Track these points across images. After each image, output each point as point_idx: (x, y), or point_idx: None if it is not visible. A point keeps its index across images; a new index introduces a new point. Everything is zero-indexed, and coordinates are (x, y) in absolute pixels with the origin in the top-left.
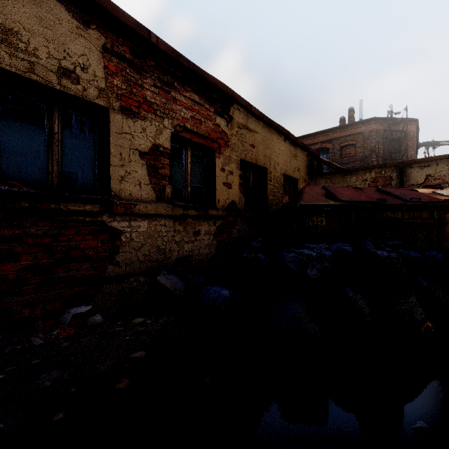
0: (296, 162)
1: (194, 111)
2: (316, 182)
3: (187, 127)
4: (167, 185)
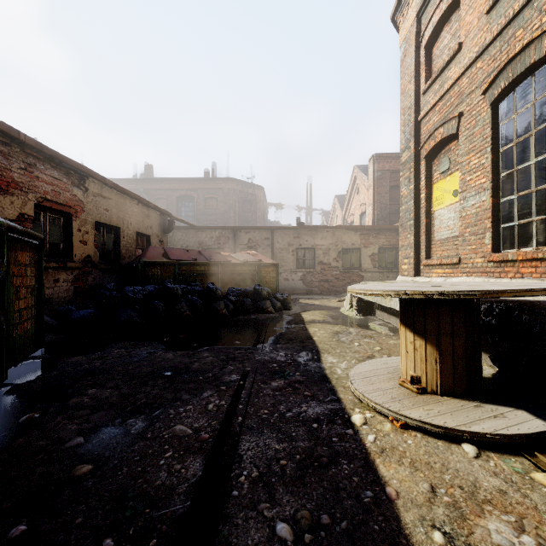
0: (149, 221)
1: (54, 185)
2: (174, 235)
3: (48, 198)
4: None
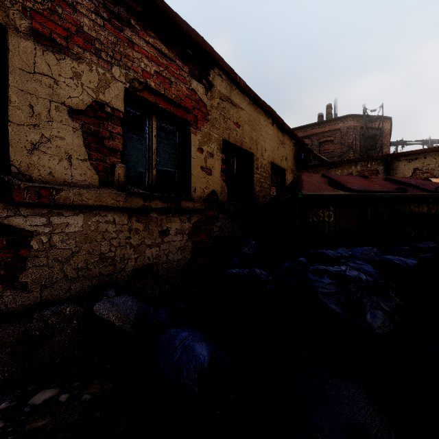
0: (284, 150)
1: (161, 65)
2: None
3: (150, 85)
4: (118, 164)
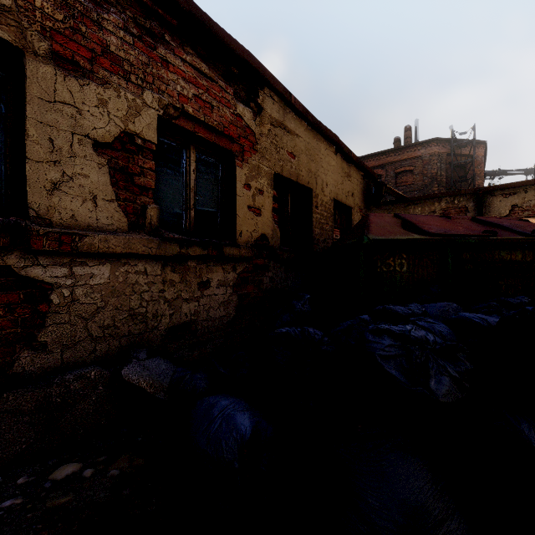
0: (349, 184)
1: (200, 87)
2: None
3: (188, 111)
4: (150, 204)
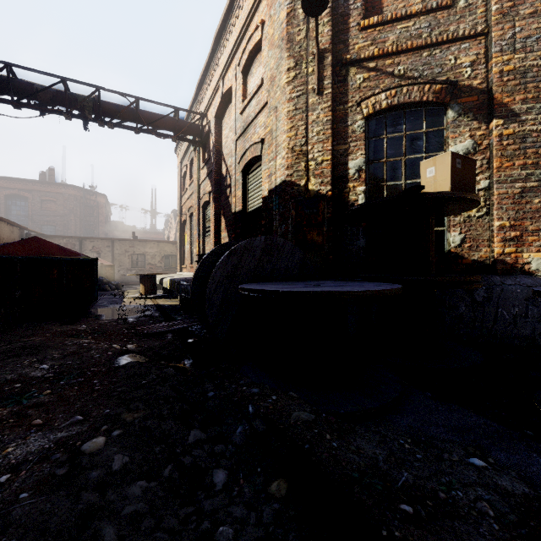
0: (13, 235)
1: None
2: None
3: None
4: None
